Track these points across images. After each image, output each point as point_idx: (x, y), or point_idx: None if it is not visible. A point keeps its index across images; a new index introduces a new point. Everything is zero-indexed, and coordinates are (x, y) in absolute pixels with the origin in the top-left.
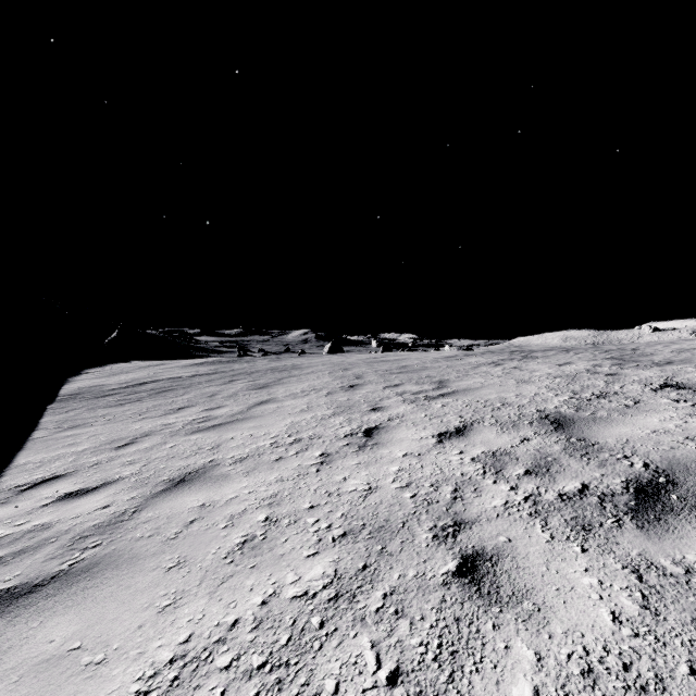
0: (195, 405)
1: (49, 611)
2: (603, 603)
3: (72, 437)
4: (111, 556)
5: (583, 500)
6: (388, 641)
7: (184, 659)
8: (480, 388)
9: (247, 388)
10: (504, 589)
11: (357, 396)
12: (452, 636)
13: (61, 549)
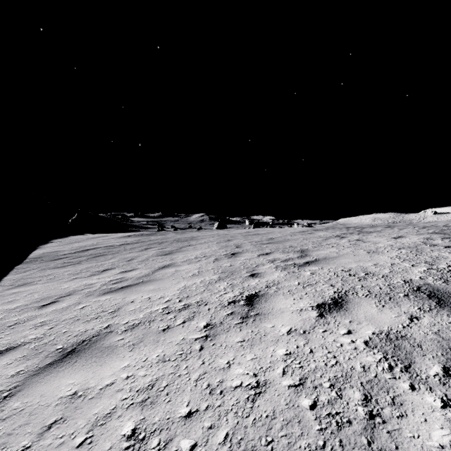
0: (115, 267)
1: None
2: None
3: (15, 294)
4: None
5: None
6: None
7: None
8: (338, 257)
9: (156, 254)
10: None
11: (237, 262)
12: None
13: None
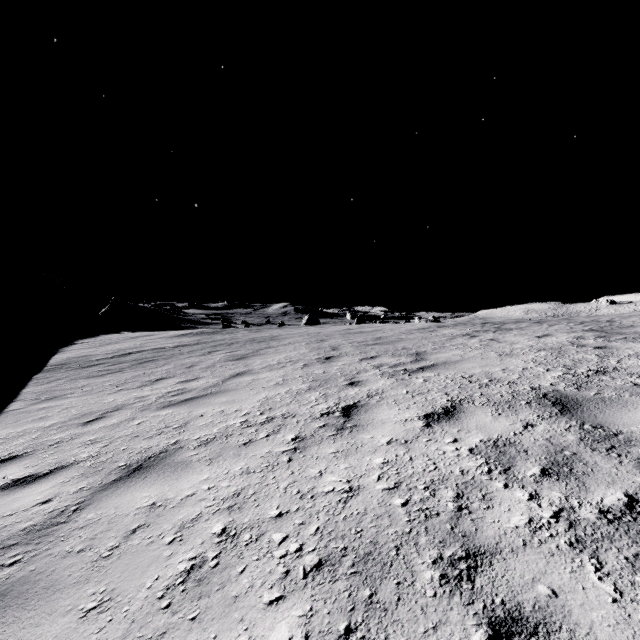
0: (172, 376)
1: None
2: None
3: (45, 410)
4: (24, 582)
5: (639, 523)
6: None
7: None
8: (460, 361)
9: (225, 359)
10: None
11: (333, 368)
12: None
13: None
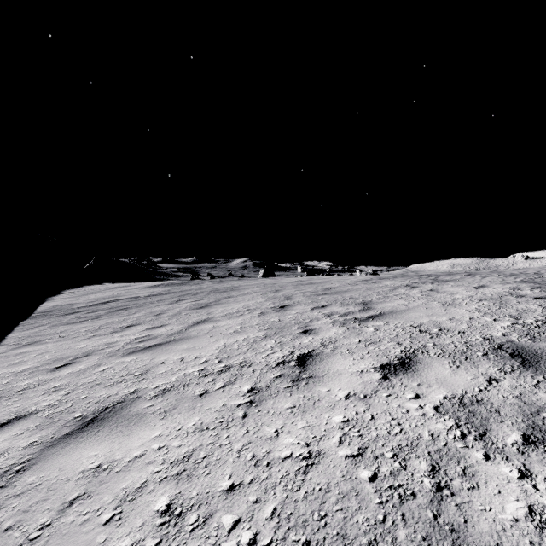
0: (141, 323)
1: None
2: None
3: (22, 355)
4: None
5: None
6: None
7: None
8: (407, 311)
9: (190, 308)
10: None
11: (287, 317)
12: None
13: None
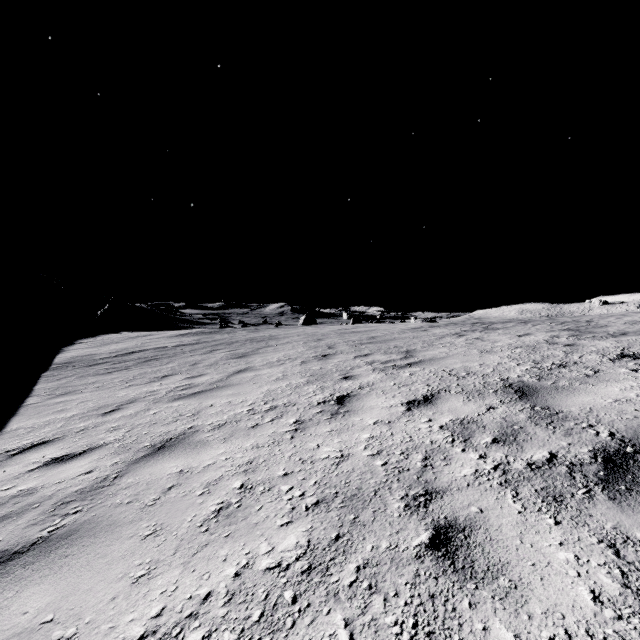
0: (178, 373)
1: (25, 580)
2: (581, 580)
3: (62, 404)
4: (90, 522)
5: (552, 470)
6: (362, 619)
7: (155, 635)
8: (445, 358)
9: (227, 357)
10: (478, 564)
11: (329, 365)
12: (428, 615)
13: (43, 515)
